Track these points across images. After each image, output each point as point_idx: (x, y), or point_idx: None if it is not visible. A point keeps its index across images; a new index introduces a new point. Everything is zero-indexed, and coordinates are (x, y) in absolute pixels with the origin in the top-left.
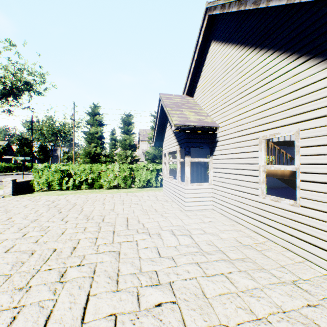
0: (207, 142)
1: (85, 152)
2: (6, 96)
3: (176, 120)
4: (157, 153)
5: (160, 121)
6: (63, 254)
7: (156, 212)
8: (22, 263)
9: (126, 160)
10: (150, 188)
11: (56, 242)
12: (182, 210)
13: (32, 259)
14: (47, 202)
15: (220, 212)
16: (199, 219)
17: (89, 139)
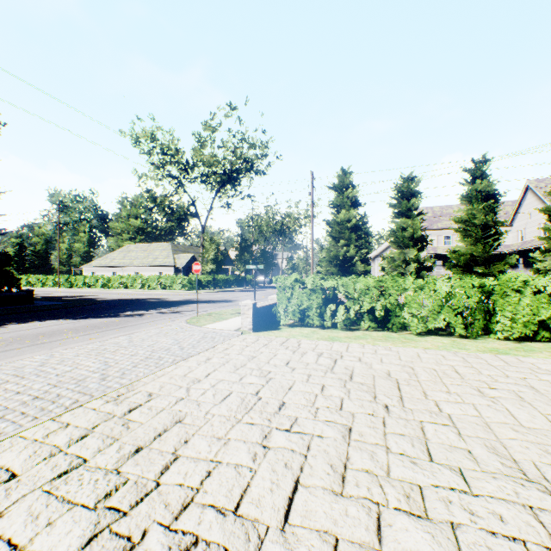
0: None
1: (328, 255)
2: (225, 185)
3: None
4: (480, 252)
5: None
6: None
7: None
8: None
9: (406, 269)
10: (549, 346)
11: None
12: None
13: None
14: (320, 358)
15: None
16: None
17: (334, 232)
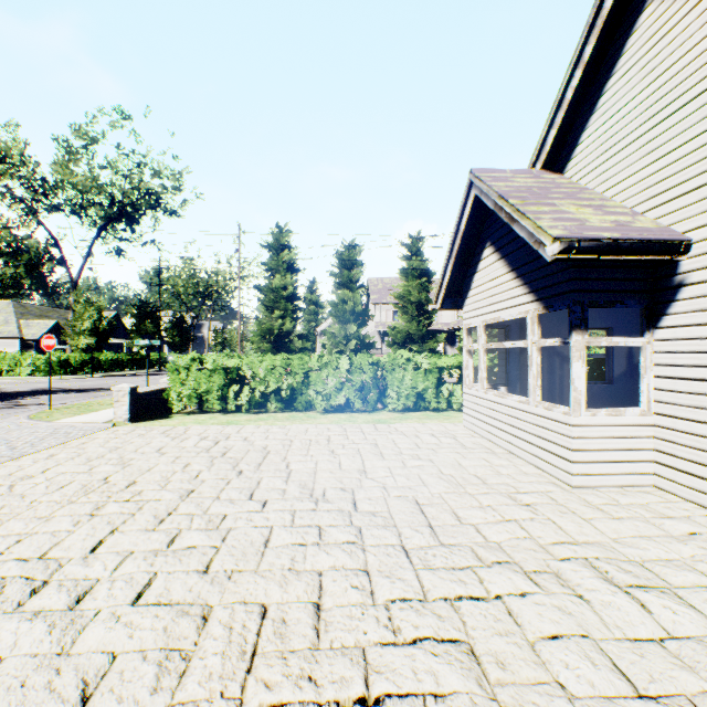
0: (636, 290)
1: (260, 328)
2: (114, 222)
3: (553, 226)
4: (415, 330)
5: (463, 246)
6: (294, 635)
7: (486, 486)
8: (184, 660)
9: (347, 346)
10: (423, 414)
11: (259, 577)
12: (560, 484)
13: (208, 644)
14: (203, 441)
15: (696, 501)
16: (642, 522)
17: (268, 301)
